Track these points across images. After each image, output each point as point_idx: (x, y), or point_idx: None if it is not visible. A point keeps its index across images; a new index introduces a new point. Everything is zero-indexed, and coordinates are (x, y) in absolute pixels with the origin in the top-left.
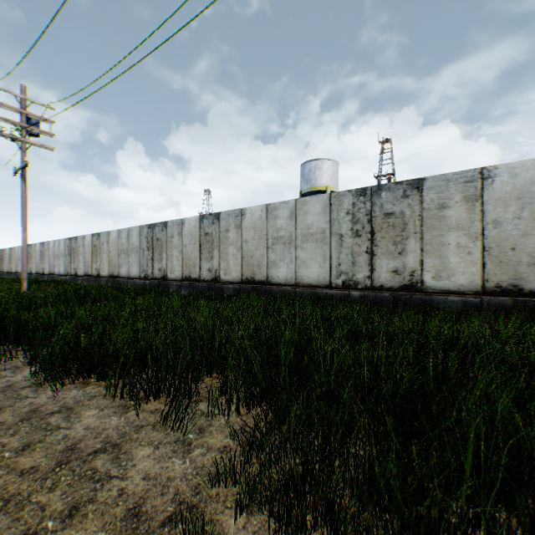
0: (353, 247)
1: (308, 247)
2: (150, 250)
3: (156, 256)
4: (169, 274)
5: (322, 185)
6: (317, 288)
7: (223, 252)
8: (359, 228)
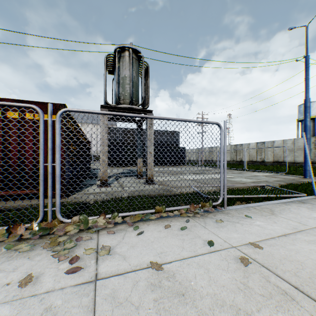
0: (314, 152)
1: (298, 152)
2: (235, 152)
3: (237, 154)
4: (243, 160)
5: (311, 115)
6: (301, 163)
7: (265, 153)
8: (315, 147)
